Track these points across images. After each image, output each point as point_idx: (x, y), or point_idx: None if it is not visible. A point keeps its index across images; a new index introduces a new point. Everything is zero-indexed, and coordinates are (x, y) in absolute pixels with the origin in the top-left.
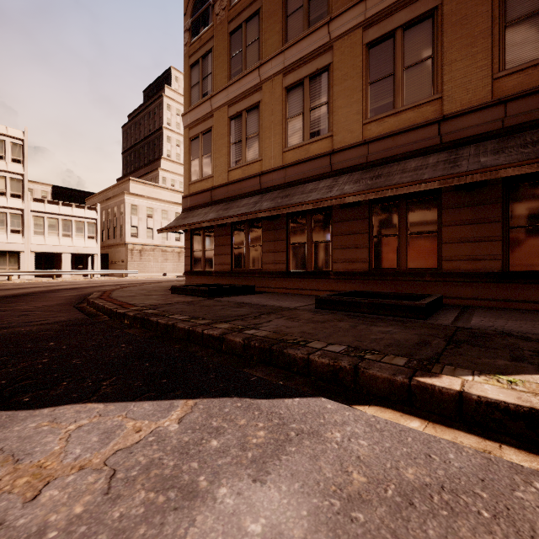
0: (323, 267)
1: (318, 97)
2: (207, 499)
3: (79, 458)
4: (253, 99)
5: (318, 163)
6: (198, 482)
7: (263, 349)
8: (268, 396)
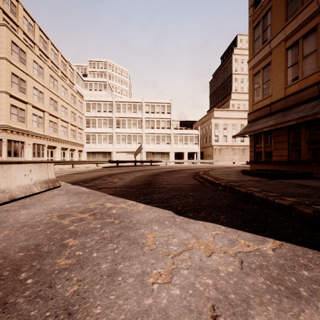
0: None
1: None
2: (310, 303)
3: (222, 247)
4: (310, 25)
5: None
6: (299, 290)
7: None
8: None
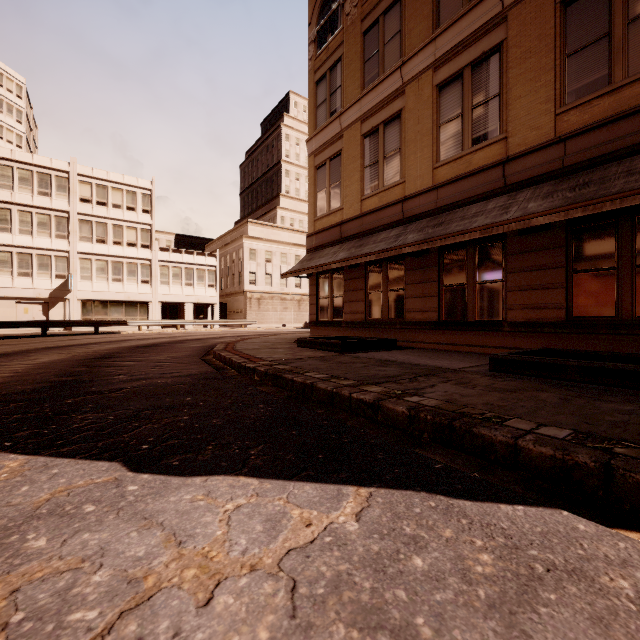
0: (492, 316)
1: (485, 89)
2: None
3: (247, 553)
4: (393, 108)
5: (485, 177)
6: (416, 627)
7: (438, 424)
8: (470, 496)
